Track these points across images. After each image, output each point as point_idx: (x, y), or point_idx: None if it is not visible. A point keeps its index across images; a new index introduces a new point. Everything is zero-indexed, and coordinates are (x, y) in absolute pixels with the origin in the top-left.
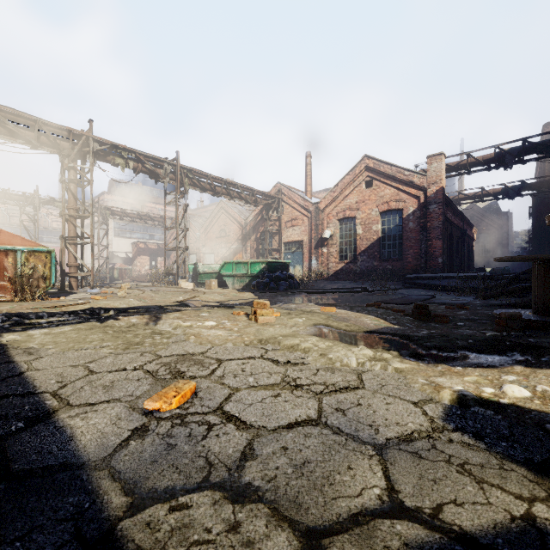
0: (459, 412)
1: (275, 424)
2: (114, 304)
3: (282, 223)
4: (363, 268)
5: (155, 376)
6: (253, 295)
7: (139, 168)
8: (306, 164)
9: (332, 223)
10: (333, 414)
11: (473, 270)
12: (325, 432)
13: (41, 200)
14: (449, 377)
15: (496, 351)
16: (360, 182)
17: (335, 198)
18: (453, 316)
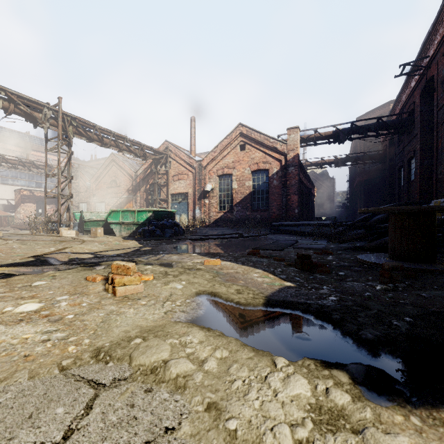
0: None
1: None
2: None
3: (169, 176)
4: (238, 217)
5: None
6: (137, 243)
7: (11, 109)
8: (191, 127)
9: (213, 179)
10: None
11: (314, 218)
12: None
13: None
14: None
15: None
16: (236, 145)
17: (215, 158)
18: (327, 263)
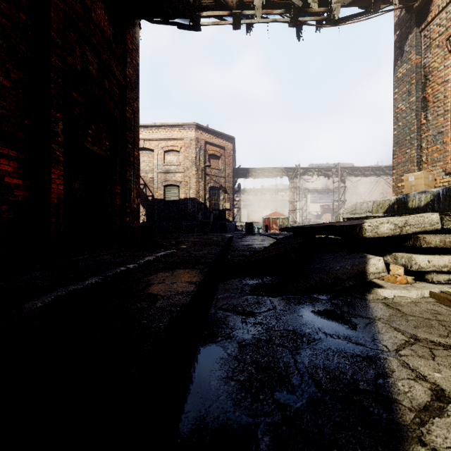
0: None
1: None
2: None
3: None
4: None
5: None
6: None
7: (319, 174)
8: None
9: None
10: None
11: None
12: None
13: (278, 190)
14: None
15: None
16: None
17: None
18: None
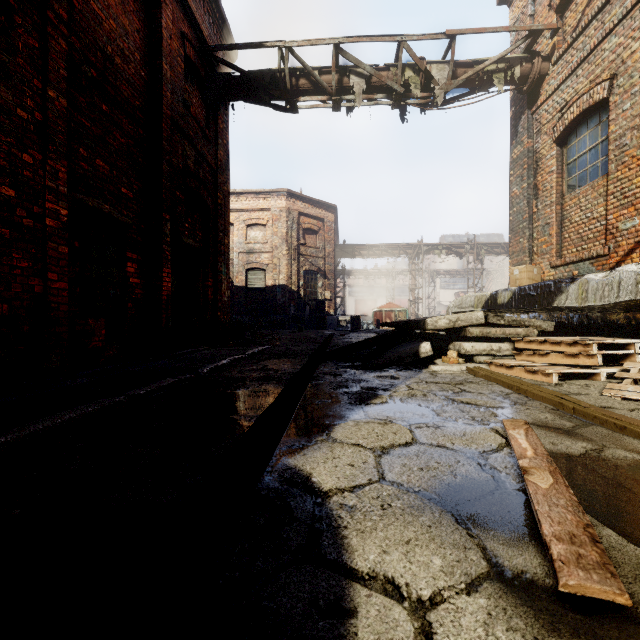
0: None
1: None
2: None
3: None
4: None
5: None
6: None
7: (448, 253)
8: None
9: None
10: None
11: None
12: None
13: (396, 273)
14: None
15: None
16: None
17: None
18: None
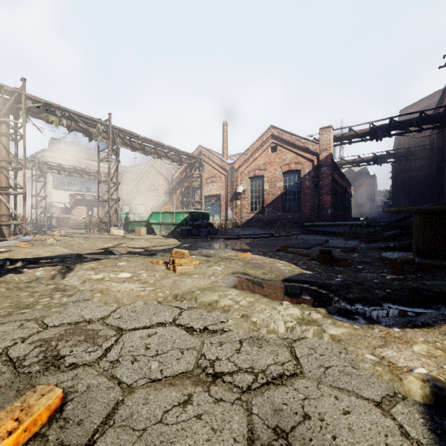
0: (445, 422)
1: None
2: (37, 252)
3: (203, 179)
4: (270, 217)
5: (17, 369)
6: (177, 241)
7: (73, 126)
8: (223, 131)
9: (244, 181)
10: None
11: (351, 219)
12: None
13: None
14: (396, 347)
15: (419, 302)
16: (267, 147)
17: (247, 160)
18: (350, 259)
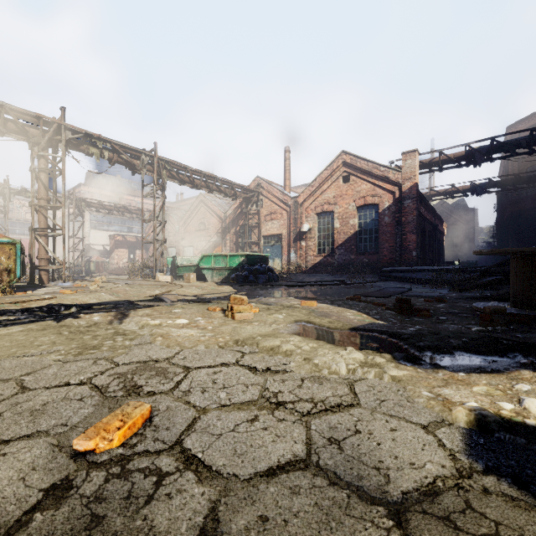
0: (482, 440)
1: (250, 469)
2: (83, 299)
3: (261, 216)
4: (341, 261)
5: (104, 393)
6: (231, 288)
7: (115, 159)
8: (285, 159)
9: (310, 217)
10: (326, 449)
11: (444, 263)
12: (318, 483)
13: (12, 191)
14: (456, 388)
15: (495, 351)
16: (338, 177)
17: (313, 193)
18: (433, 310)
